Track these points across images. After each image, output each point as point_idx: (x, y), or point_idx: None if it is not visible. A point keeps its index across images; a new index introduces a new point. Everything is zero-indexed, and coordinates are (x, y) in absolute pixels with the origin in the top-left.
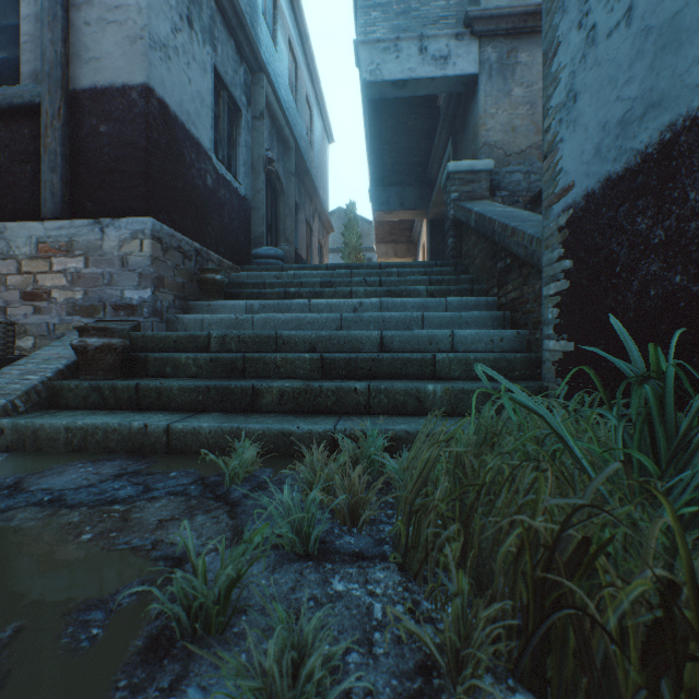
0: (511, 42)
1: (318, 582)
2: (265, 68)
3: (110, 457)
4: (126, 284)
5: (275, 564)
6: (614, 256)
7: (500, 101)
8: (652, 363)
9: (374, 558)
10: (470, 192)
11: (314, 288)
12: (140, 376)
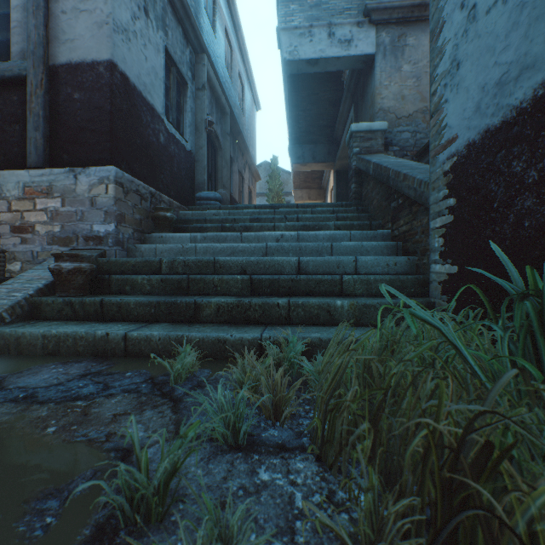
0: (401, 28)
1: (246, 472)
2: (207, 50)
3: (78, 359)
4: (94, 220)
5: (210, 455)
6: (492, 194)
7: (392, 75)
8: (532, 282)
9: (294, 450)
10: (368, 147)
11: (244, 223)
12: (105, 293)
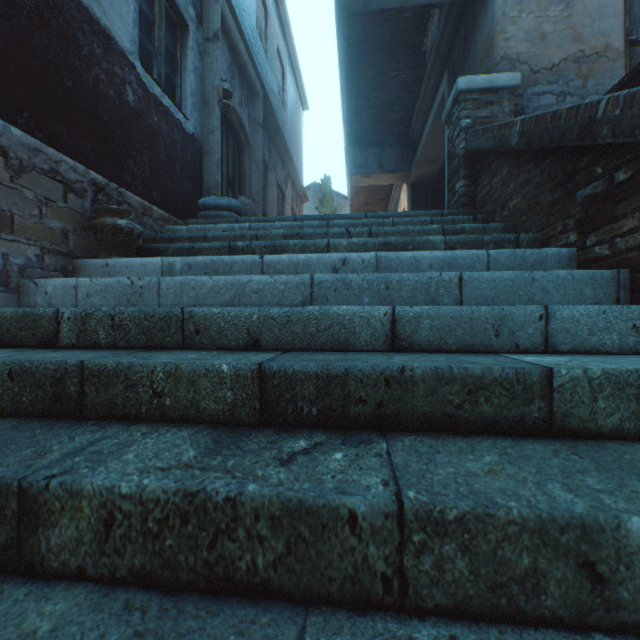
0: None
1: None
2: None
3: None
4: None
5: None
6: None
7: None
8: None
9: None
10: (487, 118)
11: (271, 241)
12: None
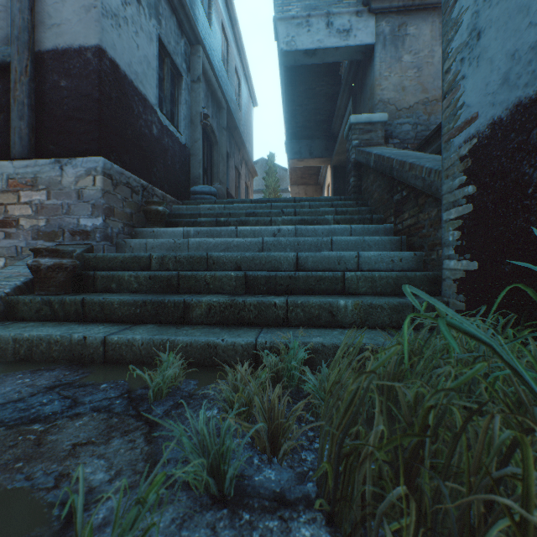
0: (402, 17)
1: None
2: (202, 41)
3: (51, 366)
4: (81, 213)
5: (185, 512)
6: (526, 178)
7: (393, 65)
8: None
9: (297, 504)
10: (368, 140)
11: (240, 218)
12: (89, 291)
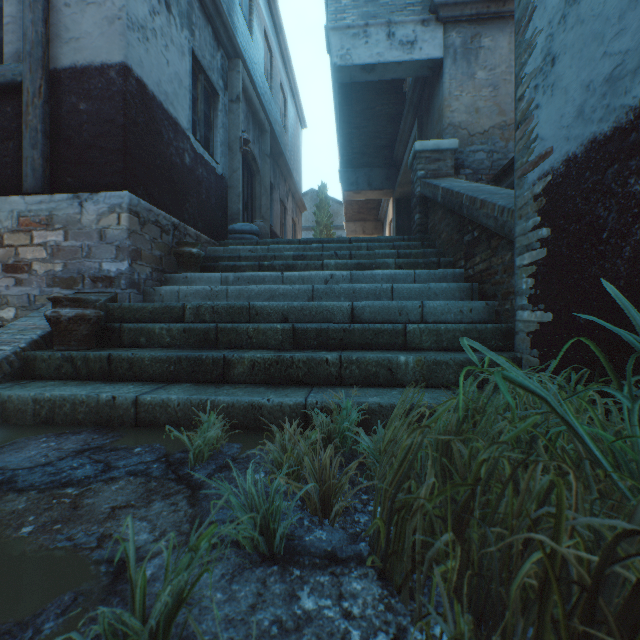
0: (475, 27)
1: (283, 597)
2: (242, 54)
3: (77, 429)
4: (104, 257)
5: (235, 569)
6: (600, 221)
7: (464, 83)
8: None
9: (349, 561)
10: (435, 170)
11: (286, 261)
12: (115, 346)
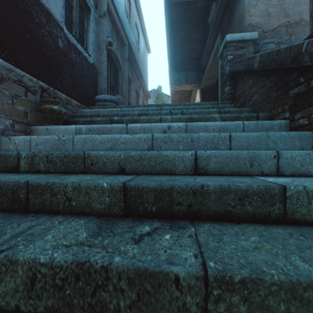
0: None
1: None
2: None
3: None
4: None
5: None
6: None
7: None
8: None
9: None
10: (241, 55)
11: (132, 117)
12: None
